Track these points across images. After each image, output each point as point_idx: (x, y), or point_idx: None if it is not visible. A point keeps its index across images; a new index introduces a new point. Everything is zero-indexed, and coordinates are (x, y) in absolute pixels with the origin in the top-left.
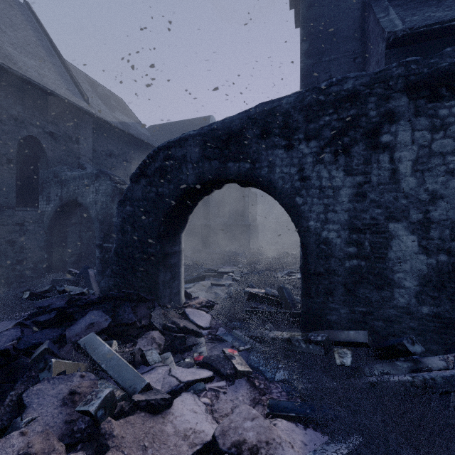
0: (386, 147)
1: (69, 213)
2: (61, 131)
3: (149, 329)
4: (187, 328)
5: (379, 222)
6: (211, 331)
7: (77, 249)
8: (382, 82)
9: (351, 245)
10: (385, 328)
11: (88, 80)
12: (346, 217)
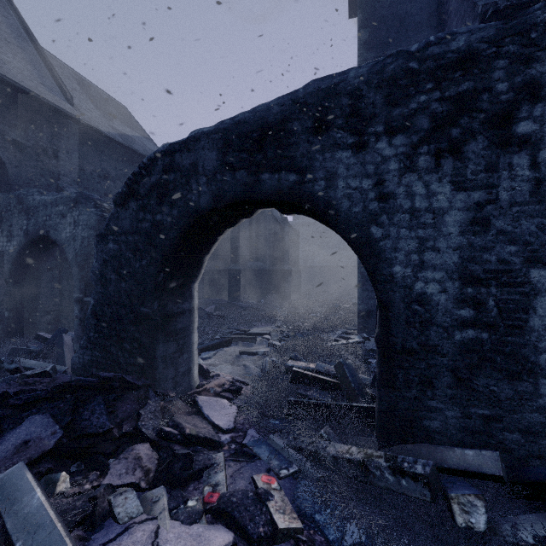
0: (525, 142)
1: (41, 254)
2: (31, 140)
3: (135, 438)
4: (196, 435)
5: (514, 267)
6: (236, 436)
7: (55, 303)
8: (518, 33)
9: (464, 305)
10: (524, 444)
11: (77, 78)
12: (456, 260)
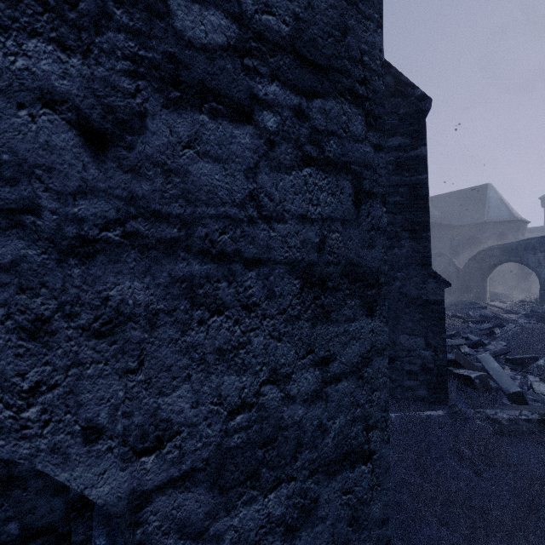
0: None
1: None
2: None
3: None
4: None
5: None
6: None
7: None
8: None
9: None
10: None
11: None
12: None
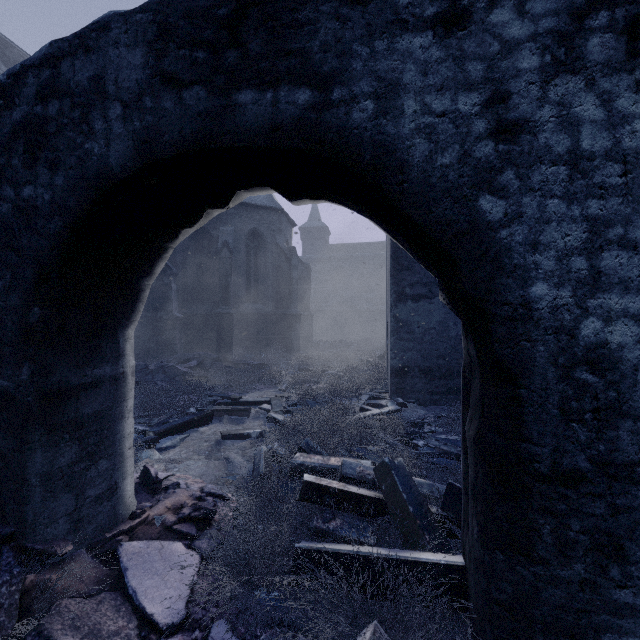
0: None
1: None
2: None
3: None
4: None
5: None
6: None
7: None
8: None
9: None
10: None
11: None
12: None
